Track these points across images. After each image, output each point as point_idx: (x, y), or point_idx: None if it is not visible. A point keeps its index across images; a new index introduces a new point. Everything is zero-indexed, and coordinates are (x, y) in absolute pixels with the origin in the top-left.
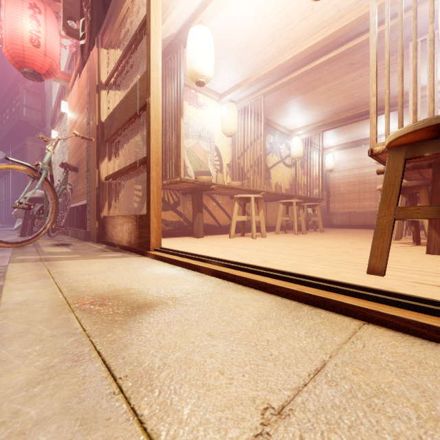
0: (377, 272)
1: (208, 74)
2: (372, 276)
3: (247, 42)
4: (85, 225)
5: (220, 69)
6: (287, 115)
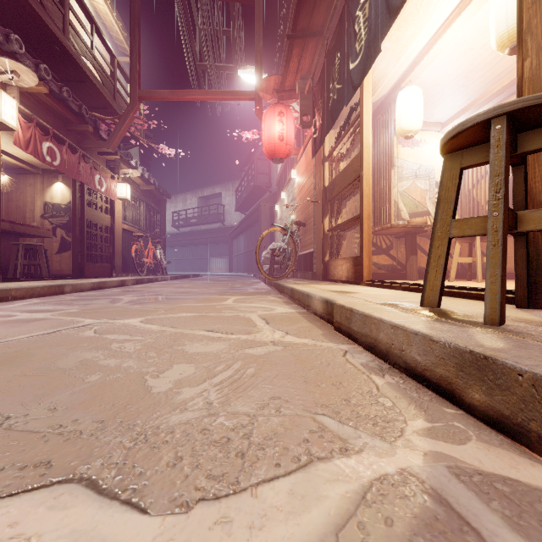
0: None
1: (416, 128)
2: None
3: (467, 71)
4: (312, 268)
5: (438, 102)
6: None
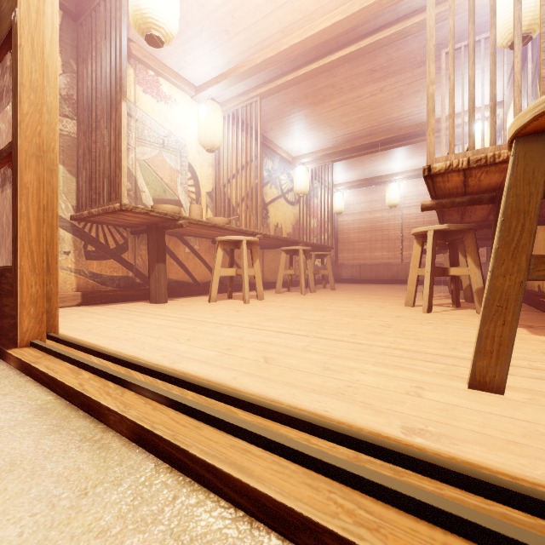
0: (490, 386)
1: (168, 26)
2: (486, 397)
3: (235, 2)
4: None
5: (194, 42)
6: (290, 134)
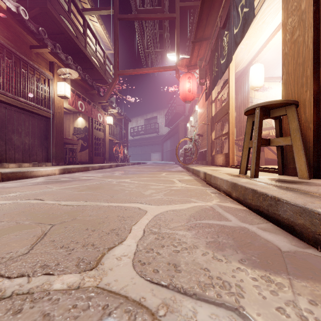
0: None
1: (260, 85)
2: None
3: None
4: (206, 159)
5: (276, 67)
6: None
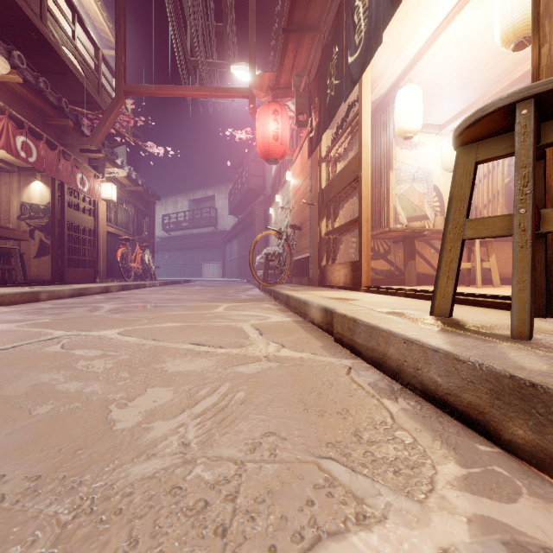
0: None
1: (416, 128)
2: None
3: (467, 71)
4: (308, 274)
5: (436, 103)
6: None
